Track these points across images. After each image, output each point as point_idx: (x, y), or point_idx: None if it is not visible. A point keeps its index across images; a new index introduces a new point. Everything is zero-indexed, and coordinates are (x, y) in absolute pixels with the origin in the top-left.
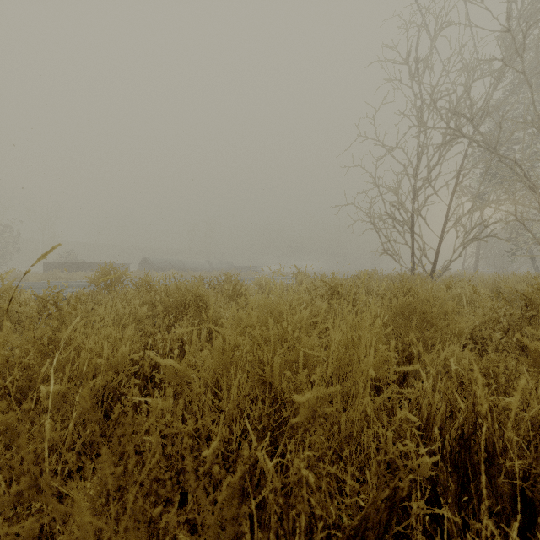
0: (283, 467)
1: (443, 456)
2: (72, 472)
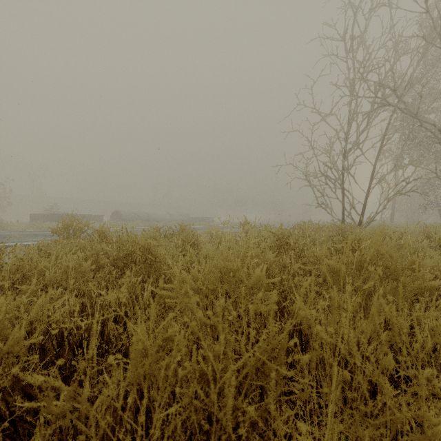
0: None
1: None
2: None
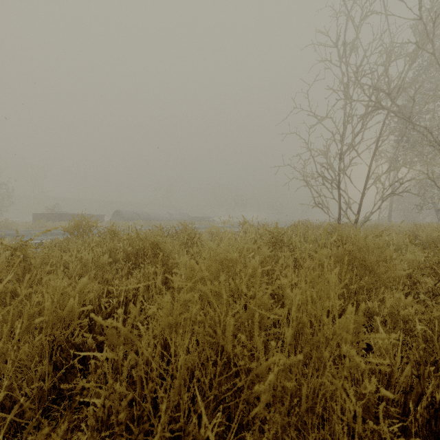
0: (236, 437)
1: (416, 430)
2: (17, 430)
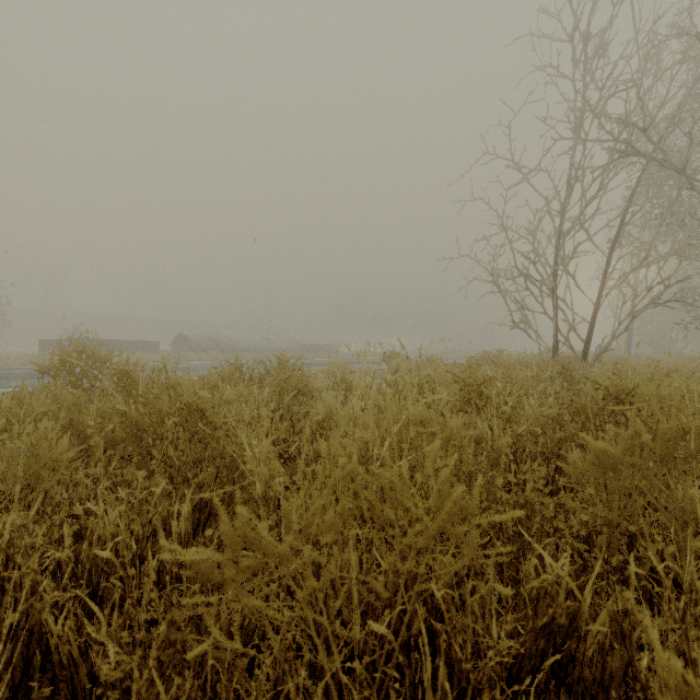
0: None
1: None
2: None
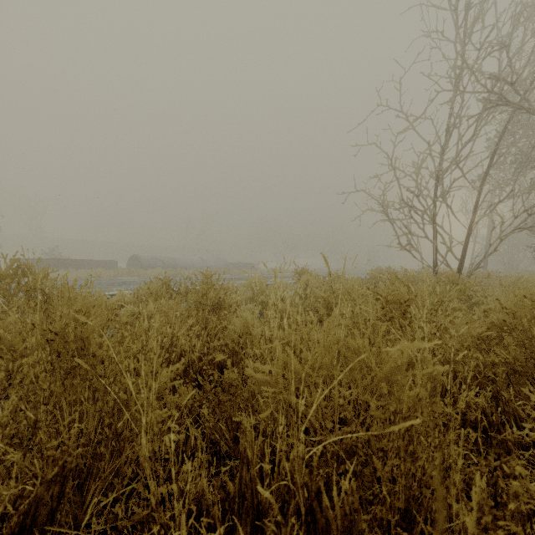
0: None
1: None
2: None
